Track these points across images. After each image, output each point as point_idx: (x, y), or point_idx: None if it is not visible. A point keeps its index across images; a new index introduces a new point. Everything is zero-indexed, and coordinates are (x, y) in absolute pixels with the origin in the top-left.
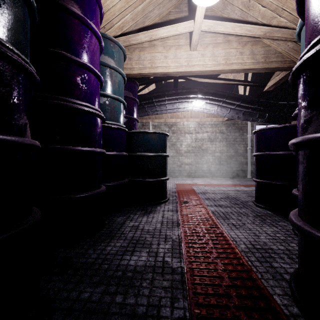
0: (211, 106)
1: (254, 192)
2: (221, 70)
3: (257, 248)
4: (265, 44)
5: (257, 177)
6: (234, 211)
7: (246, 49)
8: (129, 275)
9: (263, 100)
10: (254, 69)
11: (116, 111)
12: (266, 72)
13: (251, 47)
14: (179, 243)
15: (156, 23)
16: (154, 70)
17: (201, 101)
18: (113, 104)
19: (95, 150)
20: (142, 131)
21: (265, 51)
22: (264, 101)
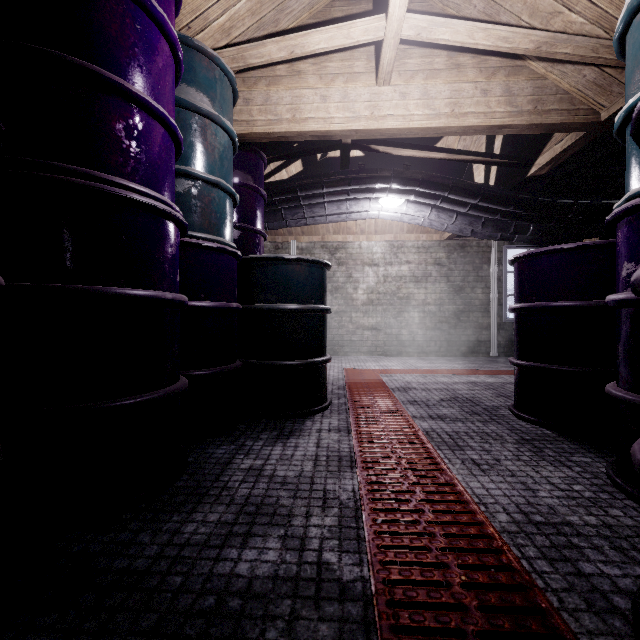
0: (417, 208)
1: (509, 386)
2: (442, 128)
3: (536, 522)
4: (536, 73)
5: (520, 355)
6: (473, 429)
7: (496, 83)
8: (234, 606)
9: (526, 195)
10: (511, 127)
11: (215, 211)
12: (534, 136)
13: (505, 80)
14: (355, 511)
15: (304, 25)
16: (300, 127)
17: (397, 198)
18: (207, 195)
19: (161, 296)
20: (273, 257)
21: (536, 88)
22: (527, 197)
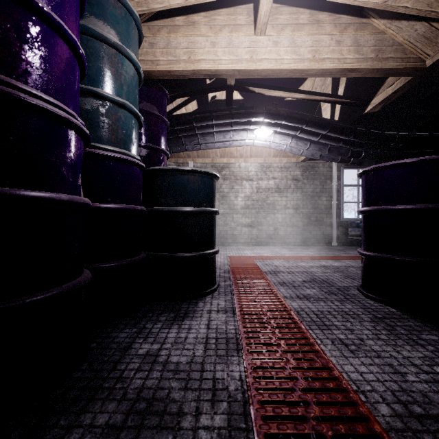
0: (282, 138)
1: (351, 269)
2: (305, 70)
3: (417, 415)
4: (377, 29)
5: (368, 248)
6: (334, 308)
7: (347, 36)
8: None
9: (362, 128)
10: (358, 71)
11: (121, 128)
12: (370, 83)
13: (354, 34)
14: (244, 406)
15: None
16: (194, 66)
17: (267, 129)
18: (114, 113)
19: (55, 197)
20: (172, 168)
21: (377, 40)
22: (363, 129)
